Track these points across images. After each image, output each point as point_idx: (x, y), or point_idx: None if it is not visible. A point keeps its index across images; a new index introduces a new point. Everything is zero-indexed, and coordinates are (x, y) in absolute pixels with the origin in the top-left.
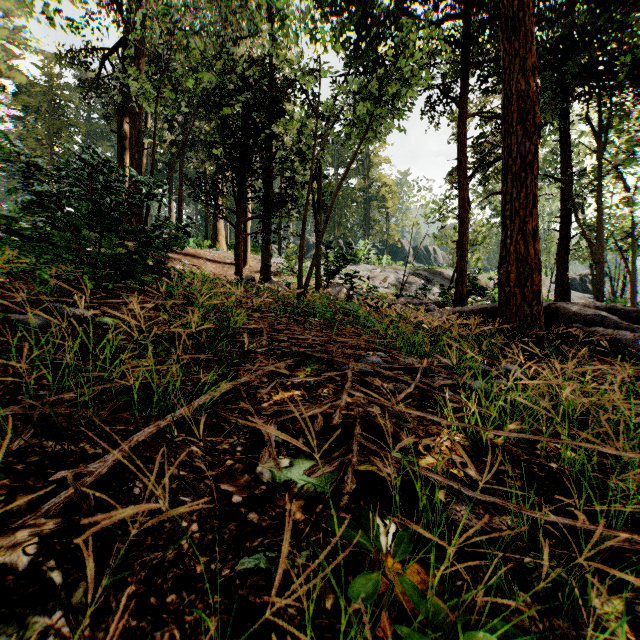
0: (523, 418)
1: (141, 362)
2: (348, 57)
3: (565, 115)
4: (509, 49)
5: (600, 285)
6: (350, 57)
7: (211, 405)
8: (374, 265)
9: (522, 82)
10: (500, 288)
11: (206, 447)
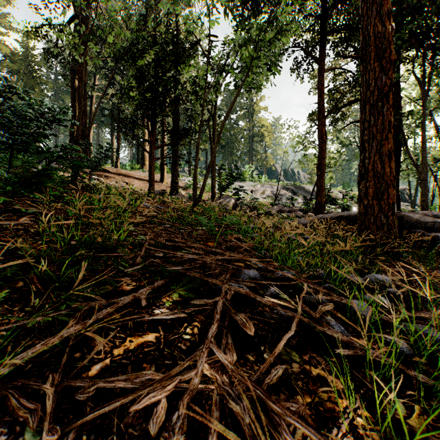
0: None
1: None
2: (234, 20)
3: (396, 71)
4: None
5: (424, 197)
6: (236, 20)
7: (8, 380)
8: (256, 182)
9: (379, 26)
10: (359, 201)
11: None
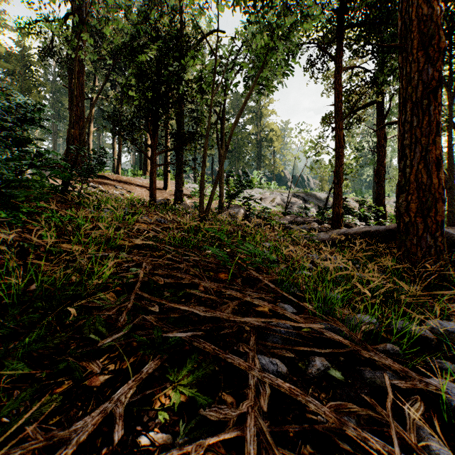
0: None
1: None
2: (246, 11)
3: None
4: None
5: (451, 207)
6: (247, 11)
7: None
8: (265, 189)
9: (423, 8)
10: (398, 217)
11: None
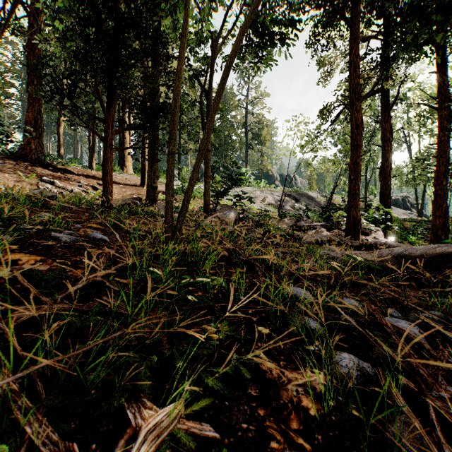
0: None
1: None
2: None
3: (442, 47)
4: None
5: None
6: None
7: None
8: (254, 187)
9: None
10: None
11: None
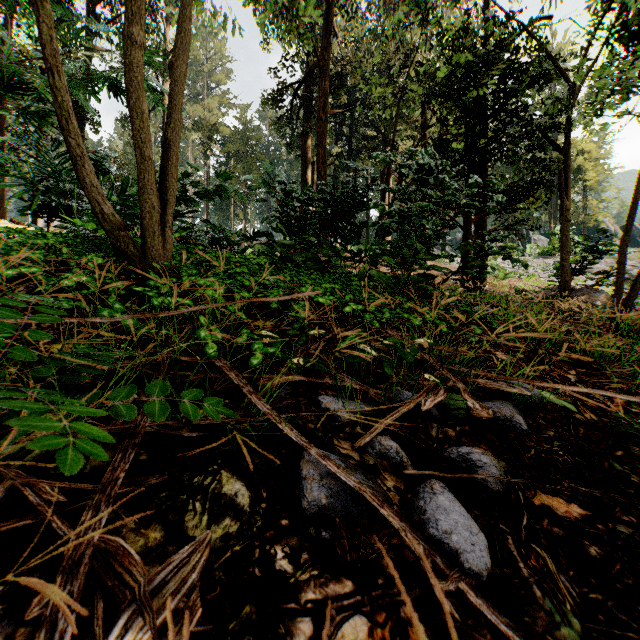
0: None
1: None
2: None
3: None
4: None
5: None
6: None
7: None
8: None
9: None
10: None
11: None
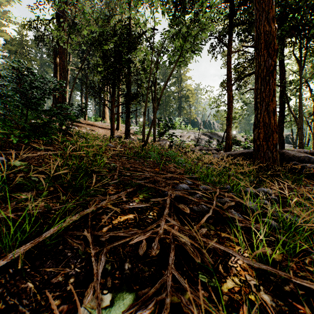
0: (295, 241)
1: (20, 195)
2: (170, 19)
3: (282, 52)
4: (259, 8)
5: (301, 140)
6: (171, 19)
7: (63, 231)
8: (183, 130)
9: (267, 26)
10: (254, 142)
11: (41, 281)
